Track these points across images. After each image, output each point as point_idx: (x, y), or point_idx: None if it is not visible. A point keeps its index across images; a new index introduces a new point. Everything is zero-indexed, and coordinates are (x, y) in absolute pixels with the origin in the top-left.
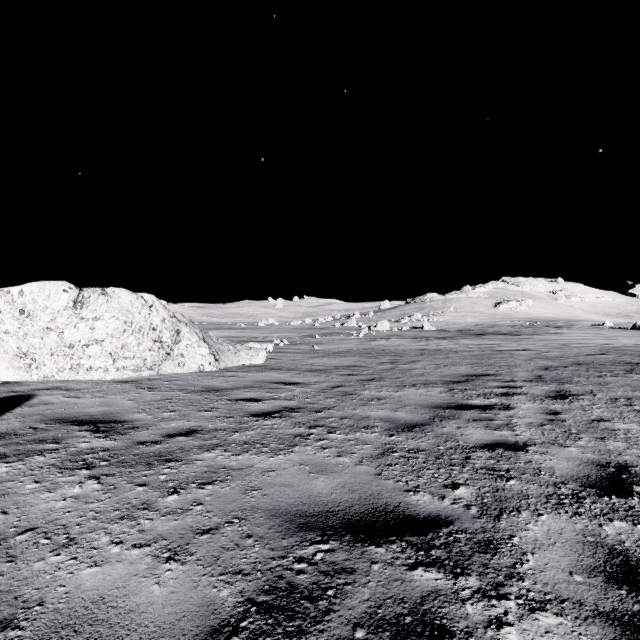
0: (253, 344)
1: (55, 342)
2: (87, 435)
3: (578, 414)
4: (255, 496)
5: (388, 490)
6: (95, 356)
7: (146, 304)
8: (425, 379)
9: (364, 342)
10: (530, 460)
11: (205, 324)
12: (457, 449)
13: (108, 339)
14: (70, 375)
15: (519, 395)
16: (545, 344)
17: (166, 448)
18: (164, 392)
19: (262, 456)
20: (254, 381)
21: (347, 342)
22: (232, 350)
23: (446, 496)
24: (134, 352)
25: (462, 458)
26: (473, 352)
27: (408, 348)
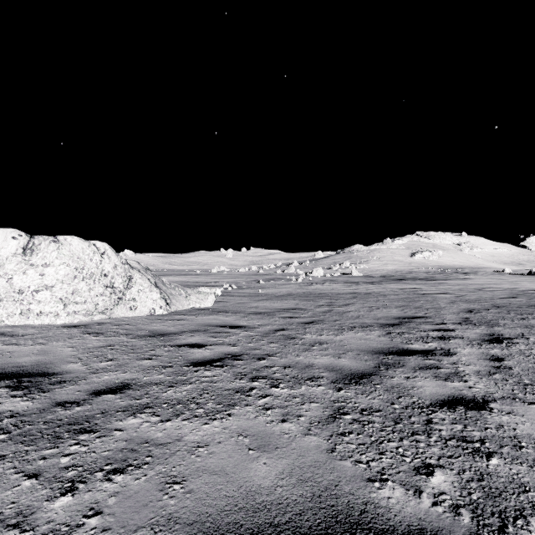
0: (203, 289)
1: (4, 288)
2: (3, 393)
3: (521, 360)
4: (175, 495)
5: (347, 479)
6: (45, 301)
7: (98, 251)
8: (361, 322)
9: (302, 286)
10: (500, 424)
11: (166, 271)
12: (414, 408)
13: (58, 285)
14: (20, 320)
15: (455, 339)
16: (460, 288)
17: (86, 411)
18: (109, 337)
19: (195, 422)
20: (201, 324)
21: (287, 286)
22: (183, 294)
23: (422, 489)
24: (85, 297)
25: (423, 422)
26: (399, 295)
27: (341, 292)
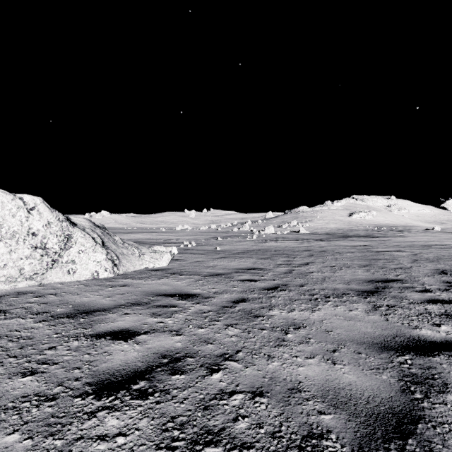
0: (158, 247)
1: None
2: None
3: None
4: None
5: None
6: None
7: (24, 206)
8: (332, 287)
9: (257, 243)
10: None
11: (135, 229)
12: None
13: None
14: None
15: None
16: (409, 245)
17: None
18: (8, 320)
19: None
20: (145, 293)
21: (244, 243)
22: (136, 253)
23: None
24: (4, 261)
25: None
26: (355, 253)
27: (296, 249)
